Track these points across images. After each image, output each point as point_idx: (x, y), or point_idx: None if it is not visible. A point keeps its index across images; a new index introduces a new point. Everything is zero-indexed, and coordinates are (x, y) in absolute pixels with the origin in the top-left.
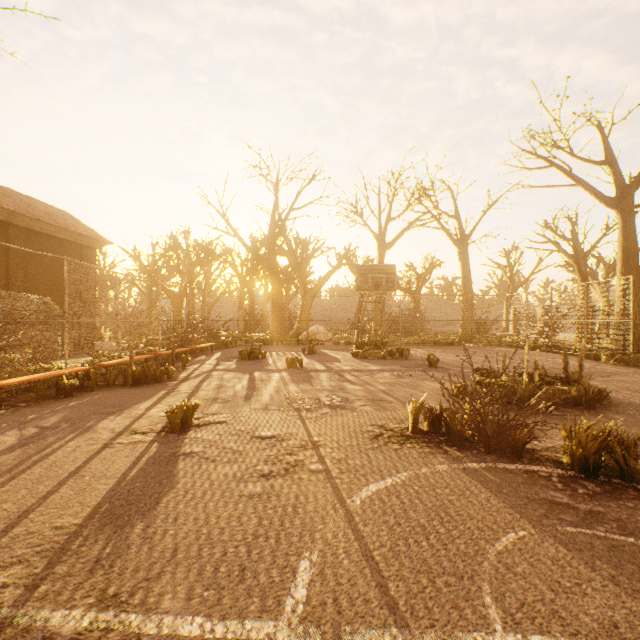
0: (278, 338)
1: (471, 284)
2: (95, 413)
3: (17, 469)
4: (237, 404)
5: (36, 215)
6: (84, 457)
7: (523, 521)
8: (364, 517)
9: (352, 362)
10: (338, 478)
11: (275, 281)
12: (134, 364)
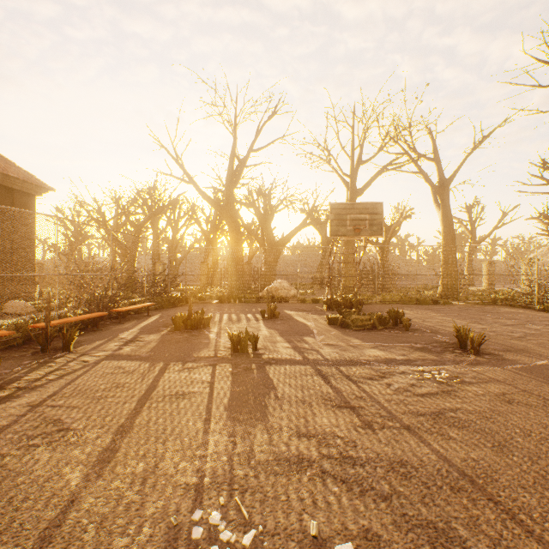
0: (236, 295)
1: (454, 234)
2: None
3: None
4: None
5: None
6: None
7: None
8: None
9: (332, 336)
10: None
11: (234, 231)
12: None
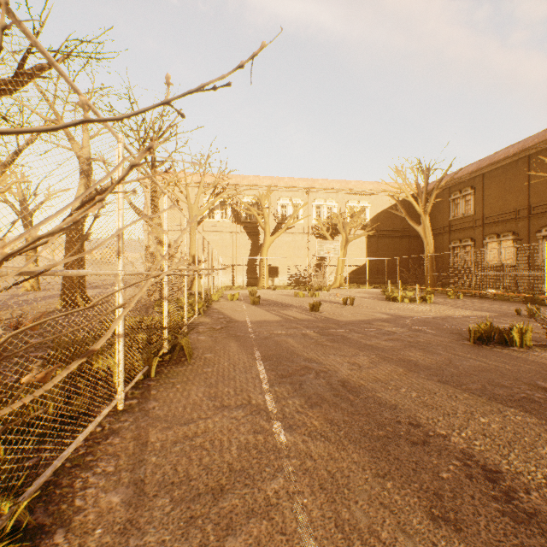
0: None
1: None
2: None
3: None
4: None
5: None
6: None
7: None
8: None
9: None
10: None
11: None
12: None
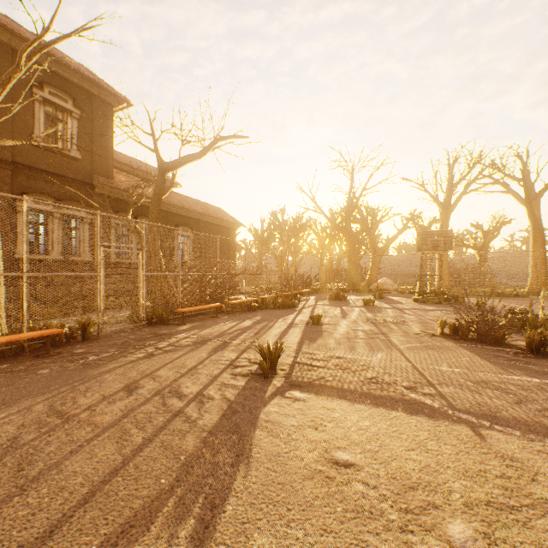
0: (353, 287)
1: (542, 240)
2: (272, 317)
3: (264, 329)
4: (338, 319)
5: (210, 213)
6: (284, 328)
7: (476, 357)
8: (404, 349)
9: (412, 304)
10: (394, 342)
11: (350, 244)
12: (270, 299)
